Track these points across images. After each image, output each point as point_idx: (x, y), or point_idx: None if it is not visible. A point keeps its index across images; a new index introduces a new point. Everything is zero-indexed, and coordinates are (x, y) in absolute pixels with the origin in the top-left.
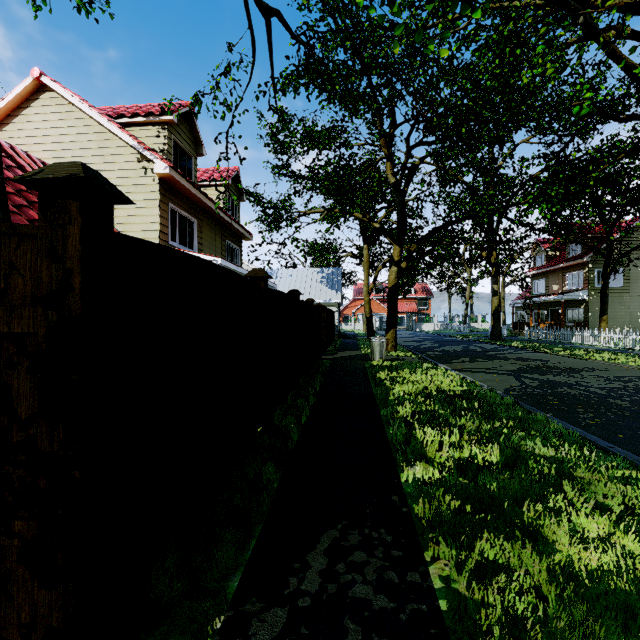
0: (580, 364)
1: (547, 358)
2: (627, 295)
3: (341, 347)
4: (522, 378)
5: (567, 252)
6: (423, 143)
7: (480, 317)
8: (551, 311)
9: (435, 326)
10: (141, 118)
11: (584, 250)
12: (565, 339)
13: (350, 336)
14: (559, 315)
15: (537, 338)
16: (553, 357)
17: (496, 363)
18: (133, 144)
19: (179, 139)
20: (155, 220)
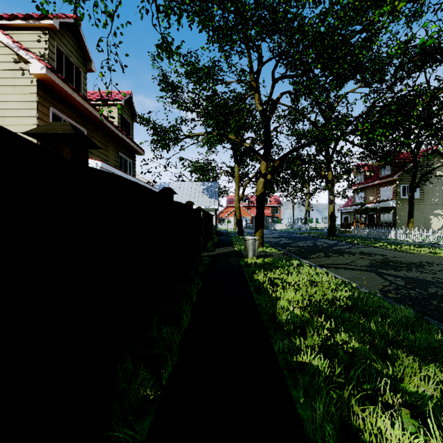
0: (414, 258)
1: (383, 252)
2: (422, 204)
3: (218, 244)
4: (383, 275)
5: (380, 173)
6: (286, 76)
7: (315, 219)
8: (368, 215)
9: (284, 226)
10: (20, 21)
11: (393, 171)
12: (383, 236)
13: (225, 234)
14: (374, 218)
15: (361, 235)
16: (386, 251)
17: (348, 258)
18: (7, 42)
19: (64, 49)
20: (33, 122)
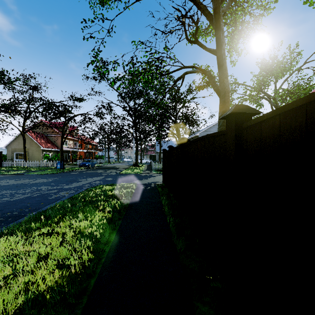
0: None
1: None
2: None
3: None
4: None
5: None
6: None
7: None
8: None
9: None
10: None
11: None
12: None
13: None
14: None
15: None
16: None
17: None
18: None
19: None
20: None
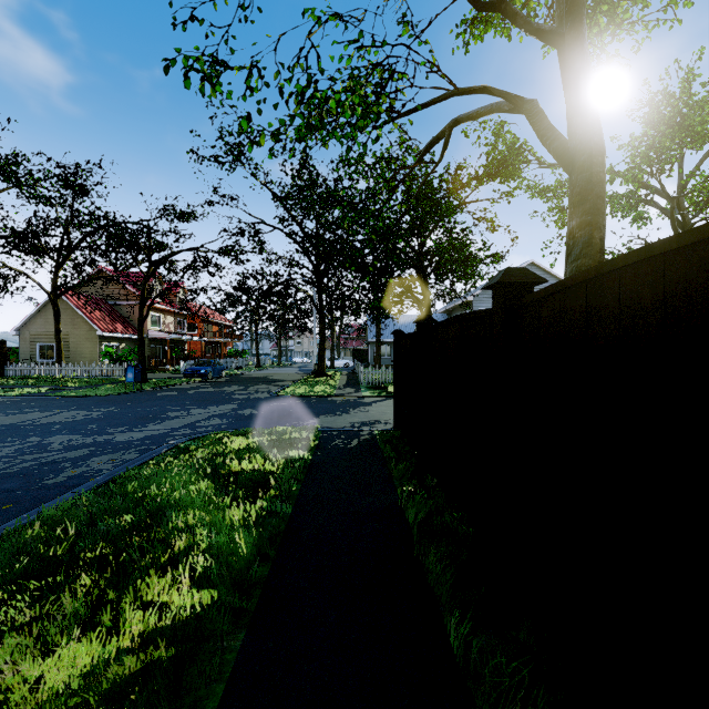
0: None
1: None
2: None
3: None
4: None
5: None
6: None
7: None
8: None
9: None
10: None
11: None
12: None
13: None
14: None
15: None
16: None
17: None
18: None
19: None
20: None
